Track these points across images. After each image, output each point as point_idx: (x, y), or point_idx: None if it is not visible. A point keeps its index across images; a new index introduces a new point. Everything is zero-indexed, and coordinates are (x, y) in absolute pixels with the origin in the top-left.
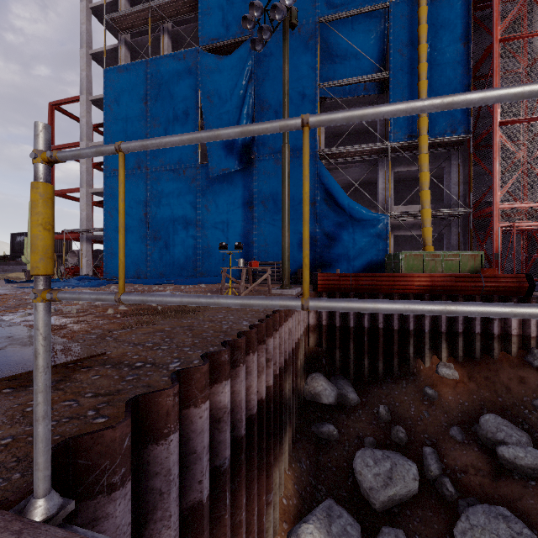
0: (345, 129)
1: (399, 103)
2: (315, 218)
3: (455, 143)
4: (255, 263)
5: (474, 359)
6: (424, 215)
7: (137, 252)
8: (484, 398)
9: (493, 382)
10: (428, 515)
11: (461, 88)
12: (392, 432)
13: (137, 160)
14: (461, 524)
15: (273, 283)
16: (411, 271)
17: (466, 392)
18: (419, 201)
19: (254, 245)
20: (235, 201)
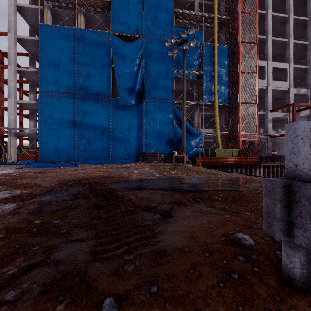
0: (176, 90)
1: None
2: (173, 132)
3: (223, 106)
4: (183, 153)
5: None
6: (218, 134)
7: (67, 145)
8: None
9: None
10: None
11: (227, 86)
12: None
13: (67, 88)
14: None
15: (158, 162)
16: (218, 156)
17: None
18: (204, 126)
19: (143, 143)
20: (133, 120)
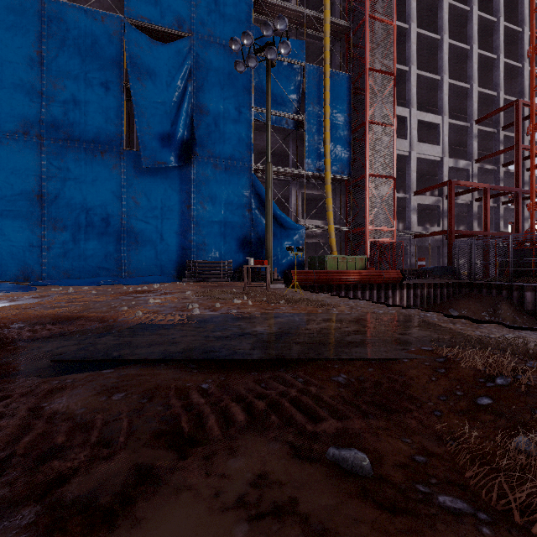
0: (258, 147)
1: None
2: (251, 223)
3: (340, 180)
4: (265, 262)
5: None
6: (331, 229)
7: (22, 245)
8: None
9: None
10: None
11: (346, 144)
12: None
13: (22, 123)
14: None
15: (222, 281)
16: (331, 269)
17: None
18: (307, 216)
19: (192, 244)
20: (171, 197)
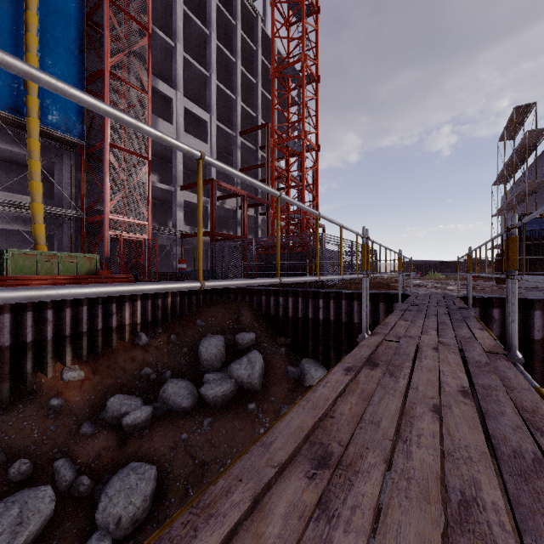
0: None
1: (240, 172)
2: None
3: (68, 142)
4: None
5: (97, 354)
6: (35, 209)
7: None
8: (108, 385)
9: (114, 368)
10: (66, 527)
11: None
12: (11, 473)
13: None
14: (102, 504)
15: None
16: (21, 273)
17: (93, 386)
18: (21, 190)
19: None
20: None
